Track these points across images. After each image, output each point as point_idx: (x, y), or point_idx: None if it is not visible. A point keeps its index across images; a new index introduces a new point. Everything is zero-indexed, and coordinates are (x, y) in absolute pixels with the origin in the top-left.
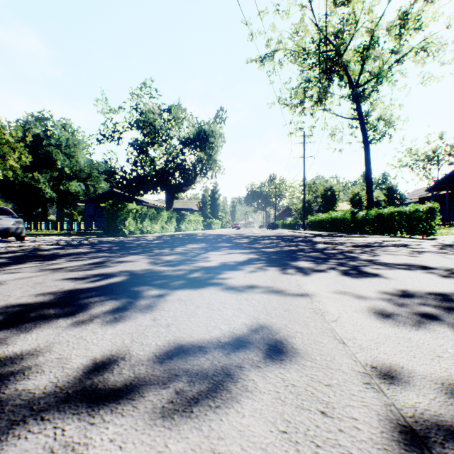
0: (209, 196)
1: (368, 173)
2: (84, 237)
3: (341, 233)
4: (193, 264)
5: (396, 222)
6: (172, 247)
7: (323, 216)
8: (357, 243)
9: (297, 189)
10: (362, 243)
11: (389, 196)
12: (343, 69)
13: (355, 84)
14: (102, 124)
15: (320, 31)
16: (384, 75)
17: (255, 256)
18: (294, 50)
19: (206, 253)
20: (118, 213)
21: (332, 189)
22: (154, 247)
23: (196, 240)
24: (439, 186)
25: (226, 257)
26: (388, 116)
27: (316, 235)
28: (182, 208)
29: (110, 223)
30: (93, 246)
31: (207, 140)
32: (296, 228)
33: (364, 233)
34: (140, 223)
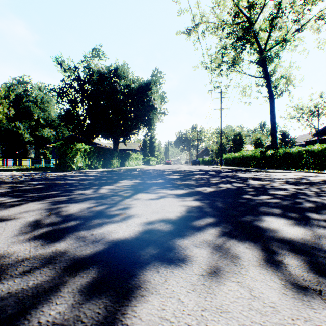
0: (148, 140)
1: (273, 120)
2: (36, 172)
3: (254, 168)
4: (96, 229)
5: (305, 159)
6: (101, 185)
7: (236, 155)
8: (286, 179)
9: (213, 135)
10: (290, 179)
11: (283, 139)
12: (254, 36)
13: (263, 49)
14: (61, 81)
15: (236, 4)
16: (289, 39)
17: (195, 203)
18: (214, 23)
19: (132, 197)
20: (66, 151)
21: (240, 135)
22: (81, 186)
23: (132, 175)
24: (323, 132)
25: (156, 207)
26: (288, 75)
27: (233, 169)
28: (127, 149)
29: (61, 160)
30: (17, 184)
31: (145, 94)
32: (213, 163)
33: (273, 168)
34: (88, 160)
